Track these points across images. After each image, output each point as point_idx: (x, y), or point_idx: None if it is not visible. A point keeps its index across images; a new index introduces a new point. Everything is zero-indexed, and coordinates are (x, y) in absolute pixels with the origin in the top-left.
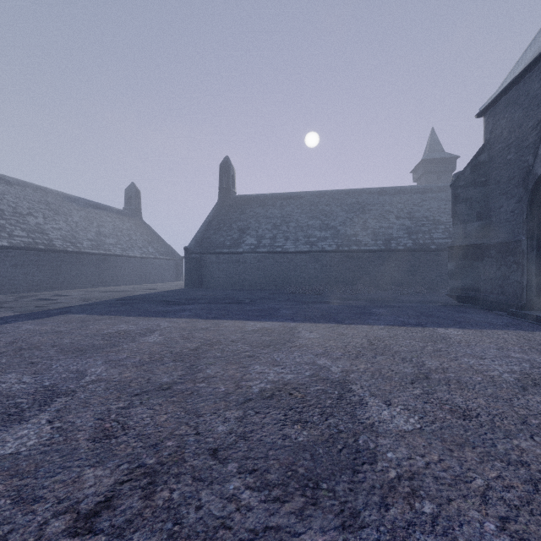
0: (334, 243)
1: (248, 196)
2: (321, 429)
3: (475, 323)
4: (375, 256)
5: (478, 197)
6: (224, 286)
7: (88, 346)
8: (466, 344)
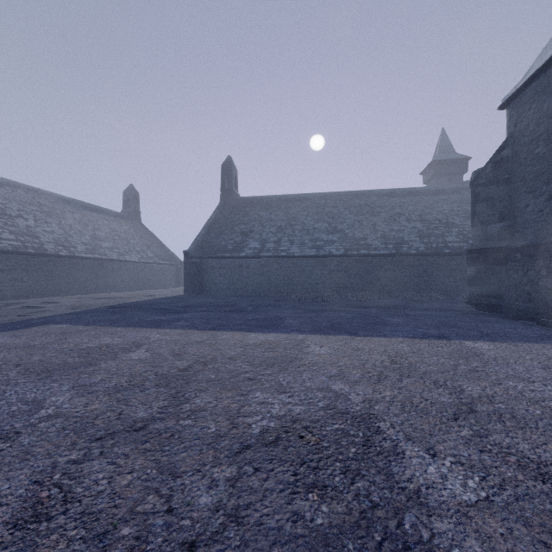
0: (342, 246)
1: (251, 198)
2: (347, 502)
3: (505, 335)
4: (386, 261)
5: (501, 196)
6: (226, 292)
7: (59, 365)
8: (504, 362)
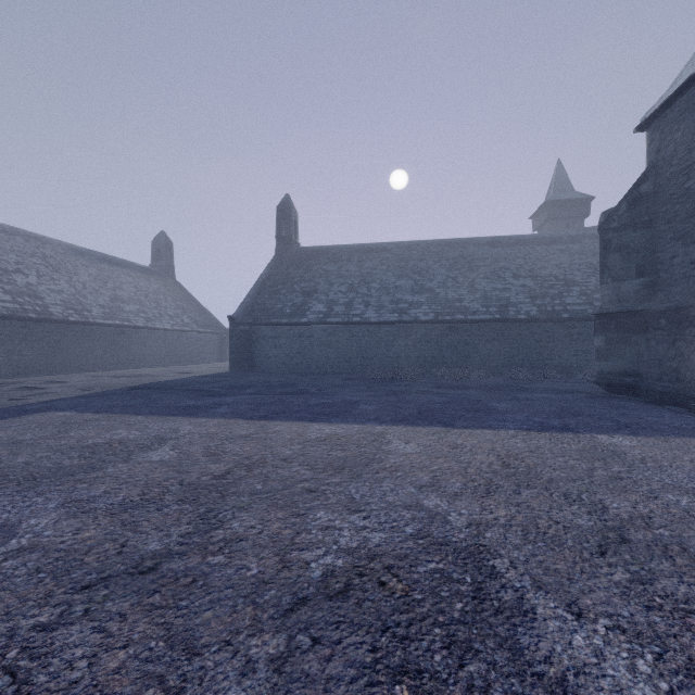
0: (431, 310)
1: (315, 248)
2: None
3: (649, 426)
4: (487, 328)
5: (639, 244)
6: (283, 368)
7: (50, 469)
8: (655, 465)
